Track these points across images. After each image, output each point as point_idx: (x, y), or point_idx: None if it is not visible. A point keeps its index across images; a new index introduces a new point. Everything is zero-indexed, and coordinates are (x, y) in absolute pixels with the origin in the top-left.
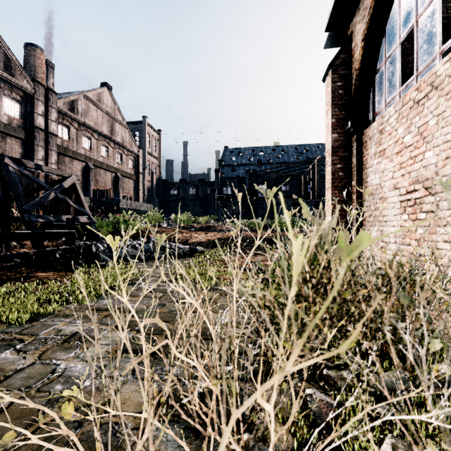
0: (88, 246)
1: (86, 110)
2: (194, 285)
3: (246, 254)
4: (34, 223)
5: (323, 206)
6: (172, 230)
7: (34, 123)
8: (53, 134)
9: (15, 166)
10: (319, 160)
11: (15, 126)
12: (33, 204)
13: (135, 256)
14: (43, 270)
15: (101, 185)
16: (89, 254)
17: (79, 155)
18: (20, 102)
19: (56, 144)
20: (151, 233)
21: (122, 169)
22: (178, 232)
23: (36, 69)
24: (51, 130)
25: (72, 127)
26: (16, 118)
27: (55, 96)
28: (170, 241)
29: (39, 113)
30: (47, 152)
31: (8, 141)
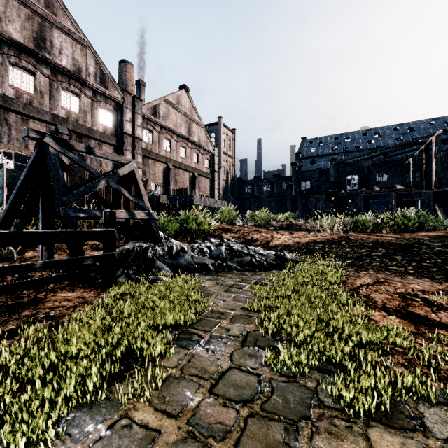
0: (143, 250)
1: (166, 114)
2: (320, 374)
3: (381, 272)
4: (73, 218)
5: (446, 197)
6: (248, 228)
7: (123, 130)
8: (138, 138)
9: (58, 147)
10: (439, 136)
11: (109, 134)
12: (74, 193)
13: (202, 264)
14: (76, 284)
15: (180, 185)
16: (144, 260)
17: (161, 157)
18: (112, 112)
19: (141, 147)
20: (224, 232)
21: (199, 168)
22: (255, 231)
23: (127, 83)
24: (136, 134)
25: (155, 131)
26: (109, 127)
27: (140, 102)
28: (246, 243)
29: (127, 120)
30: (134, 156)
31: (103, 148)
